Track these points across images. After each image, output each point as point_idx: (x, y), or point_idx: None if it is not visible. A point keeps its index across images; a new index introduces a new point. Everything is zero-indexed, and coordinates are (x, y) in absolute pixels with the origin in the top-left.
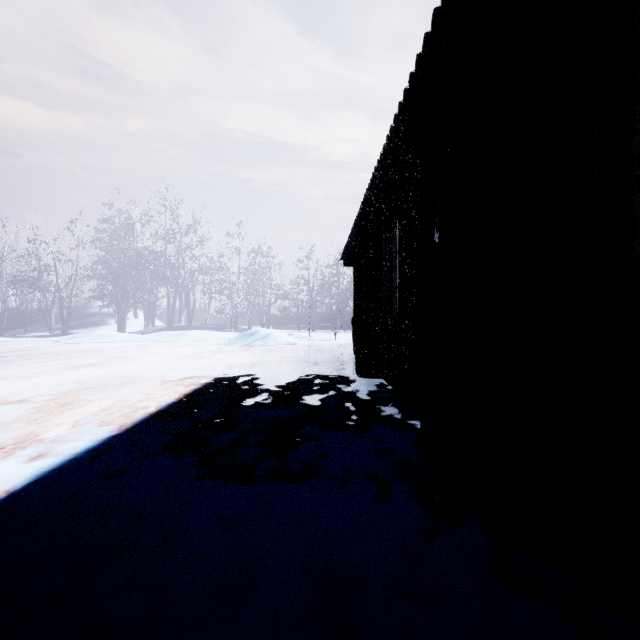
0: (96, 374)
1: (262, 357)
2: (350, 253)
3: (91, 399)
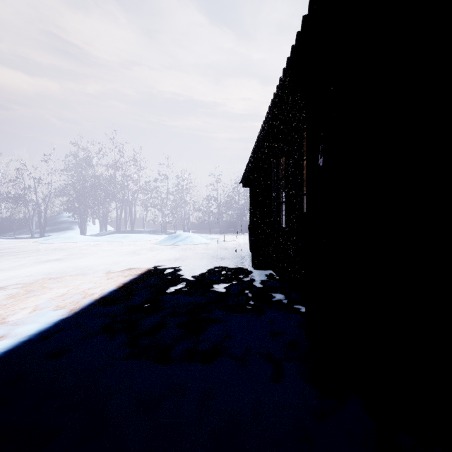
0: (59, 267)
1: (183, 253)
2: (247, 178)
3: (52, 287)
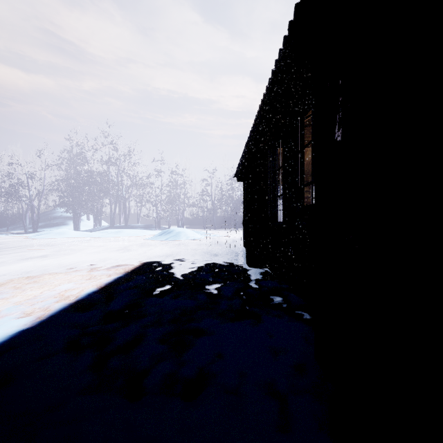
0: (42, 264)
1: (175, 249)
2: (241, 171)
3: (25, 288)
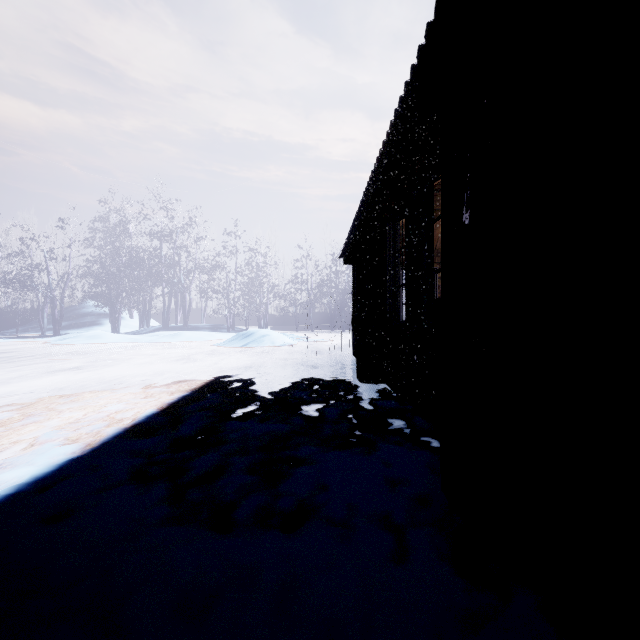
0: (77, 379)
1: (258, 359)
2: (350, 250)
3: (62, 410)
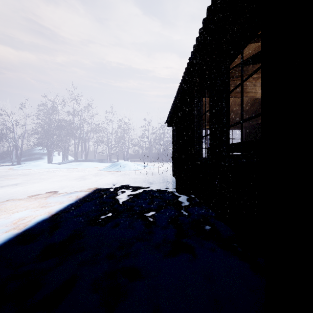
0: (12, 192)
1: (120, 178)
2: (171, 118)
3: None
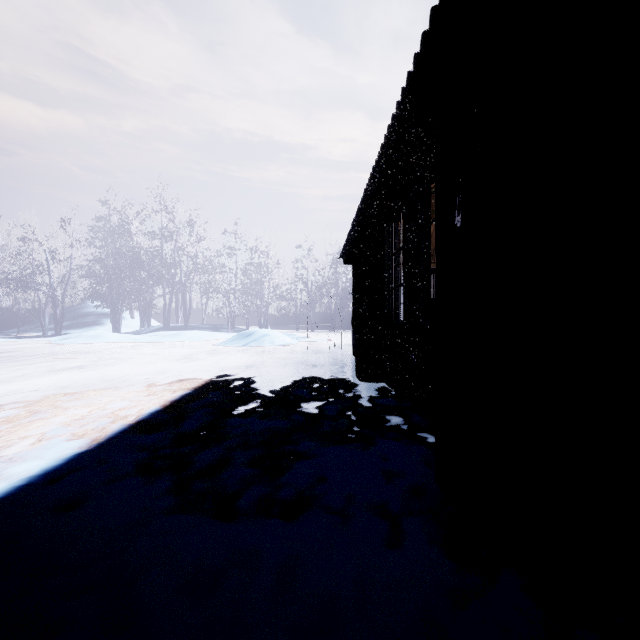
0: (80, 378)
1: (258, 359)
2: (350, 250)
3: (67, 407)
